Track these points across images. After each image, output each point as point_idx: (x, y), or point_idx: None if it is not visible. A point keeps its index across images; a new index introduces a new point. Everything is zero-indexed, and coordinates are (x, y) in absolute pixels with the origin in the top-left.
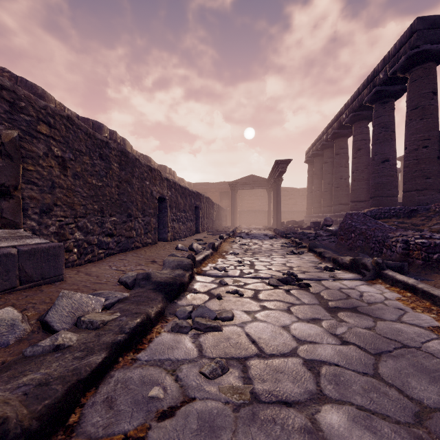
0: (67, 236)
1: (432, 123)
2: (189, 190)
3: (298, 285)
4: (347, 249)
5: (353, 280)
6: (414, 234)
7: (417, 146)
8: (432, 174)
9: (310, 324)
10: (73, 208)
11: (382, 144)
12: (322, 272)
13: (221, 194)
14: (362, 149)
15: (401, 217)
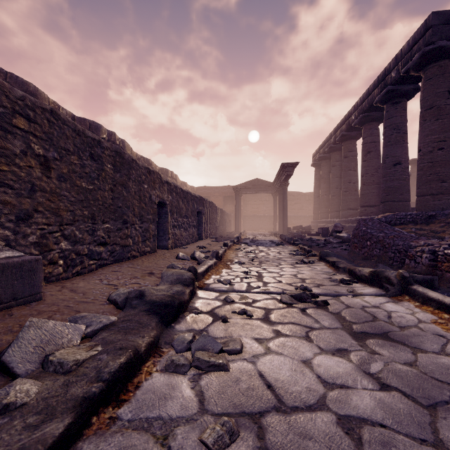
0: (51, 246)
1: (448, 124)
2: (191, 194)
3: (314, 303)
4: (362, 258)
5: (375, 295)
6: (441, 243)
7: (432, 148)
8: (447, 177)
9: (336, 357)
10: (58, 214)
11: (394, 146)
12: (338, 286)
13: (225, 199)
14: (372, 152)
15: (419, 223)
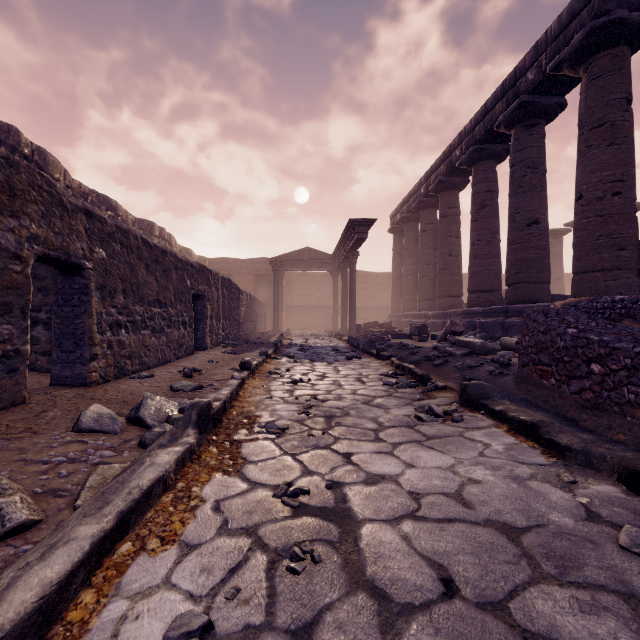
0: None
1: (627, 152)
2: (177, 258)
3: None
4: (577, 404)
5: None
6: None
7: (603, 193)
8: (627, 242)
9: None
10: None
11: (528, 194)
12: None
13: (258, 279)
14: (488, 206)
15: (639, 319)
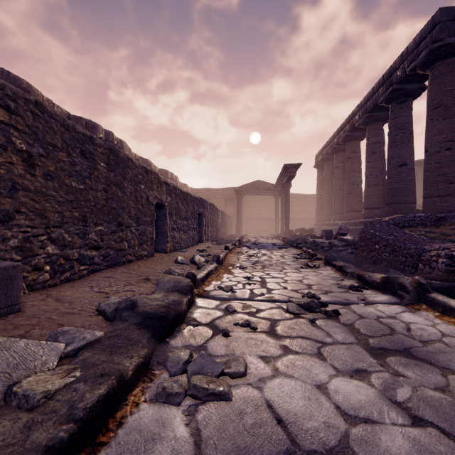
0: (36, 250)
1: None
2: (191, 196)
3: (324, 313)
4: (370, 262)
5: (388, 304)
6: None
7: (439, 148)
8: None
9: (355, 380)
10: (44, 216)
11: (399, 146)
12: (347, 292)
13: (226, 201)
14: (377, 153)
15: (428, 226)
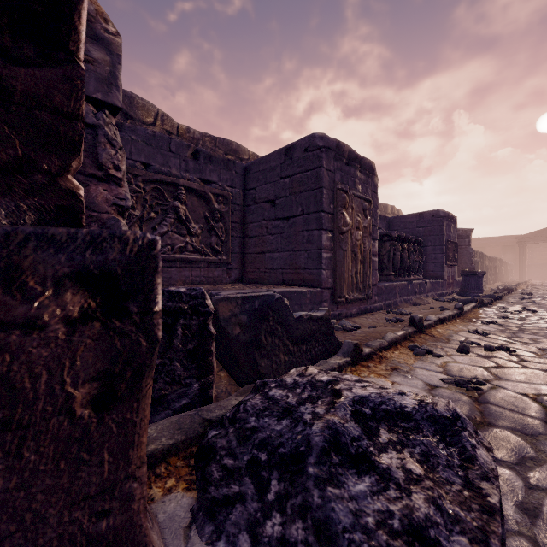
0: None
1: None
2: (492, 258)
3: None
4: None
5: None
6: None
7: None
8: None
9: None
10: None
11: None
12: None
13: (504, 248)
14: None
15: None
